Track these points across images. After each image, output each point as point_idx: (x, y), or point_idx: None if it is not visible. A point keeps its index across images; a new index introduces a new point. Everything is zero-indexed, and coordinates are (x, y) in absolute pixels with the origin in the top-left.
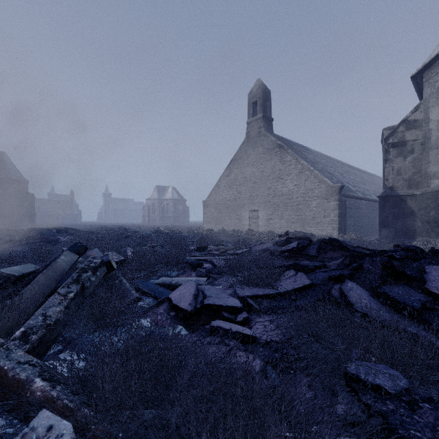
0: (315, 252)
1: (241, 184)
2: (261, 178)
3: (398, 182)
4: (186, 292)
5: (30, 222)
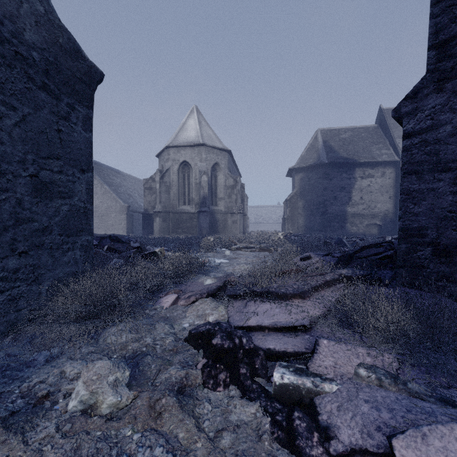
0: None
1: None
2: None
3: (149, 207)
4: None
5: None
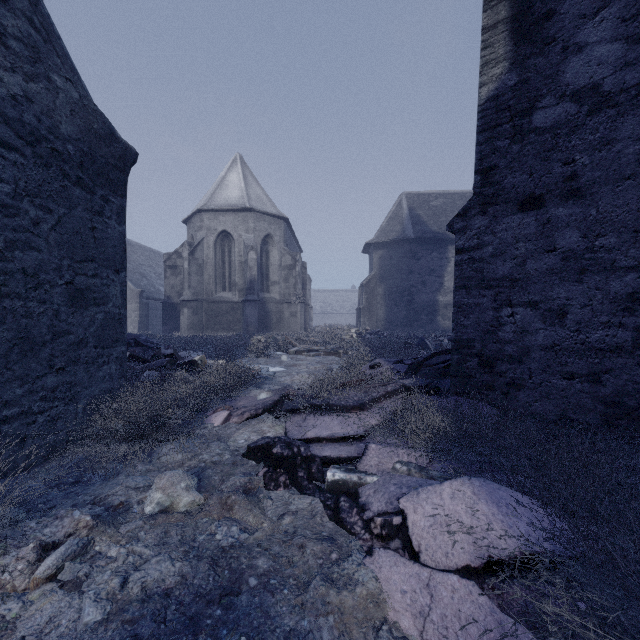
0: None
1: None
2: None
3: (173, 293)
4: None
5: None
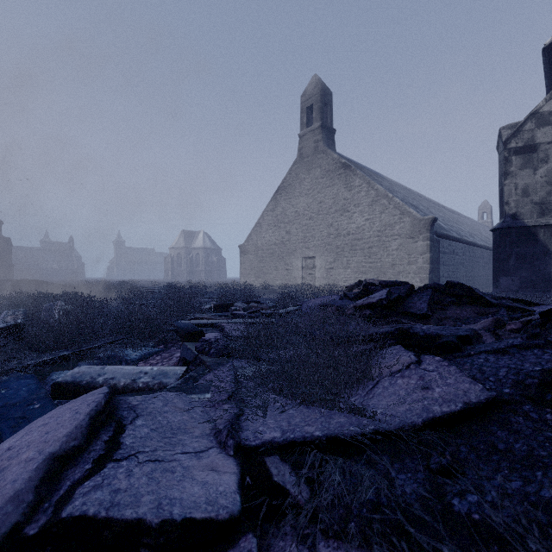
0: (426, 308)
1: (291, 222)
2: (319, 212)
3: (525, 206)
4: (33, 443)
5: (4, 277)
